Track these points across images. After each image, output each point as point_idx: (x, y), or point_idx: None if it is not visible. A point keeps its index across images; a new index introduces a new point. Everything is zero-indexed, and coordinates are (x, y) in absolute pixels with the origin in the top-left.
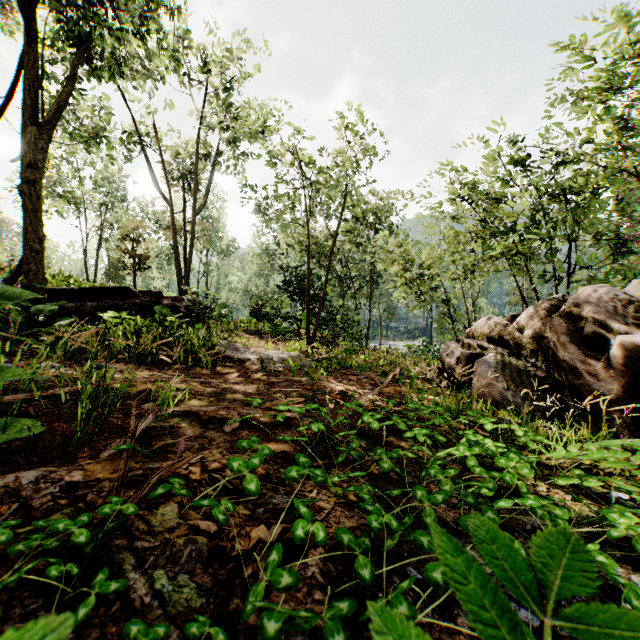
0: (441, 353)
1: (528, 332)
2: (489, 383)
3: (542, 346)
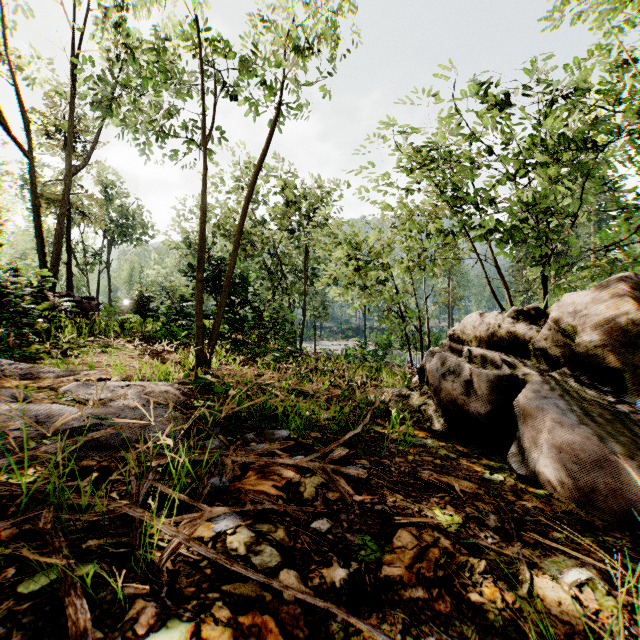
0: (431, 372)
1: (589, 336)
2: (598, 461)
3: (626, 362)
